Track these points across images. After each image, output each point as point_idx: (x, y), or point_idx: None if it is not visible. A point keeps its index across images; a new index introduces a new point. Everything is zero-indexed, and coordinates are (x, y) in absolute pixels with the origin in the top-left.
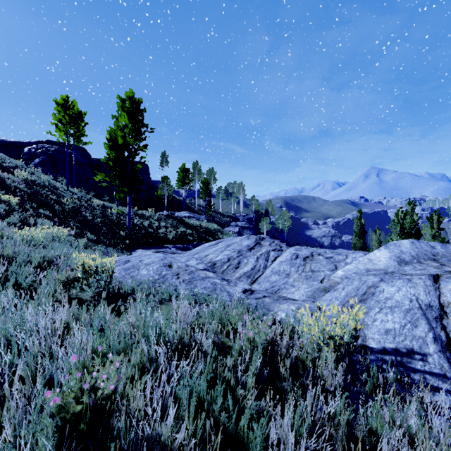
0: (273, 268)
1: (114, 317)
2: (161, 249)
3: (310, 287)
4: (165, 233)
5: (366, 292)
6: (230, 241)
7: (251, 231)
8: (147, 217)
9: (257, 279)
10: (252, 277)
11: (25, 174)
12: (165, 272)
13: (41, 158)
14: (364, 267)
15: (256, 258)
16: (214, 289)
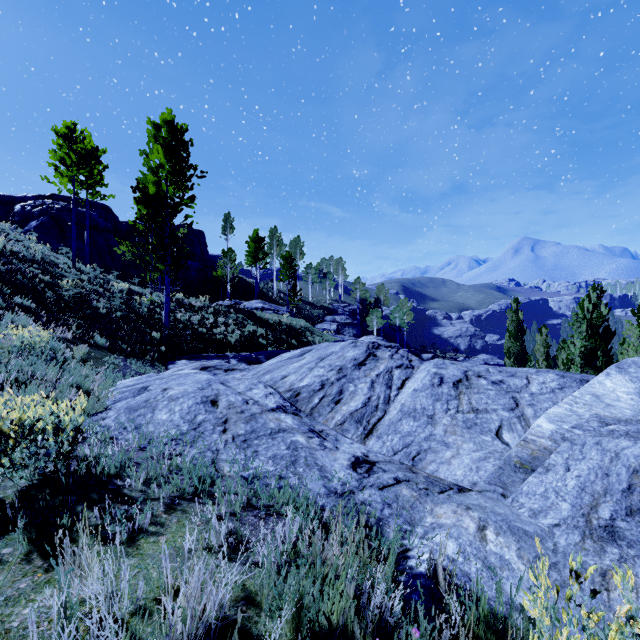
0: (402, 405)
1: (38, 566)
2: (216, 360)
3: (480, 450)
4: (225, 334)
5: (631, 484)
6: (324, 350)
7: (356, 329)
8: (198, 309)
9: (375, 427)
10: (366, 423)
11: (0, 241)
12: (202, 416)
13: (40, 221)
14: (590, 412)
15: (371, 382)
16: (293, 463)
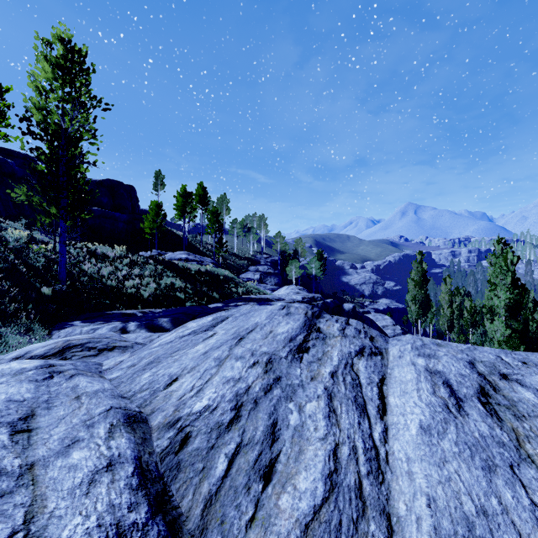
0: (433, 508)
1: None
2: (115, 321)
3: None
4: (139, 287)
5: None
6: (244, 319)
7: (277, 278)
8: (113, 260)
9: None
10: None
11: None
12: None
13: None
14: None
15: (326, 396)
16: None
